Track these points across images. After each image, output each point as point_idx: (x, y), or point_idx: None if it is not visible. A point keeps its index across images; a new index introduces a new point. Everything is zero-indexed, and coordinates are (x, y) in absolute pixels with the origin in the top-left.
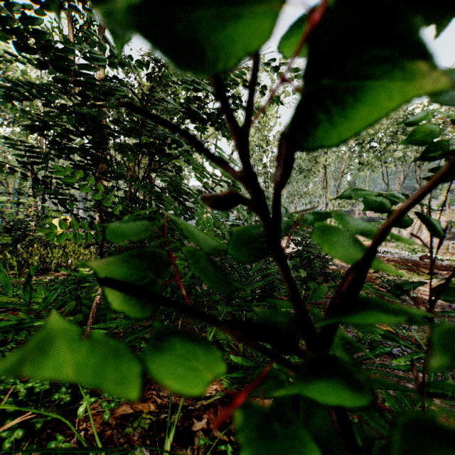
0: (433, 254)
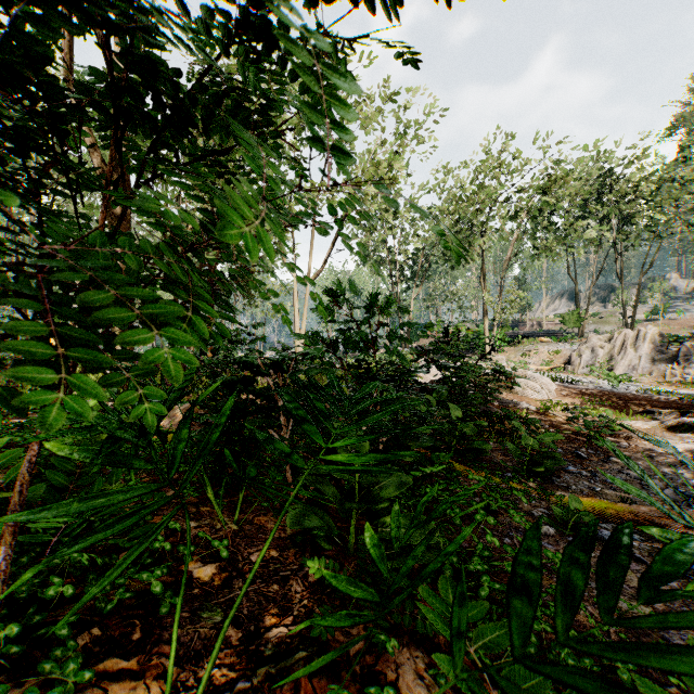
0: (643, 384)
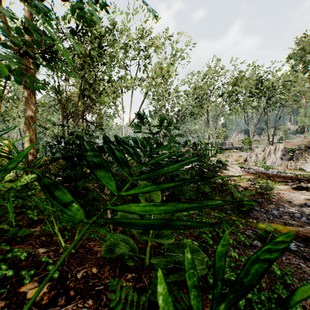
0: (279, 169)
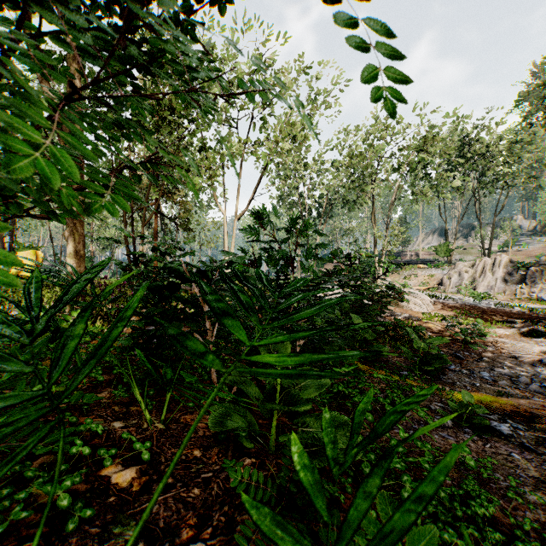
0: (500, 300)
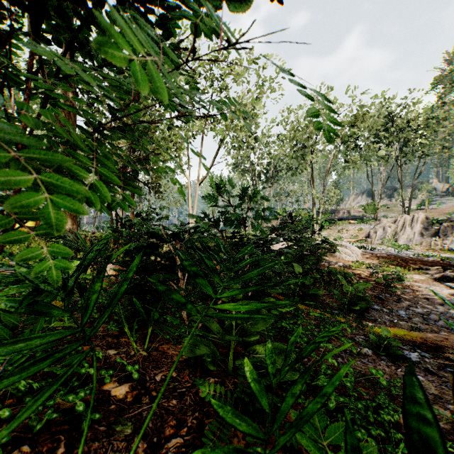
0: (417, 250)
